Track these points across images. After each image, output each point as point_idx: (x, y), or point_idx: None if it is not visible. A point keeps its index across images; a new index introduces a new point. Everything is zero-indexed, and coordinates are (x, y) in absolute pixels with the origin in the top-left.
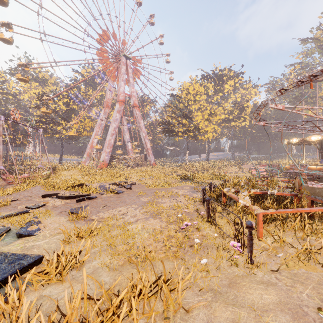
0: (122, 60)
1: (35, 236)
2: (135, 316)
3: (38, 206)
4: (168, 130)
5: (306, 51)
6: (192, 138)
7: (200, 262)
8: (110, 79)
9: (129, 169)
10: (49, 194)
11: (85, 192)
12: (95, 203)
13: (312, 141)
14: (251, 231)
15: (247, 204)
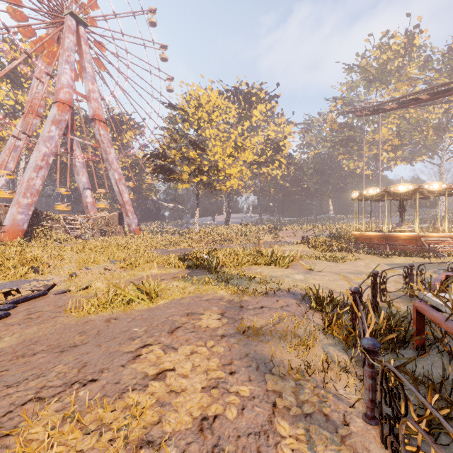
0: (67, 22)
1: None
2: None
3: None
4: (162, 168)
5: (351, 82)
6: (205, 187)
7: None
8: (41, 59)
9: (80, 242)
10: None
11: None
12: None
13: (398, 192)
14: None
15: None
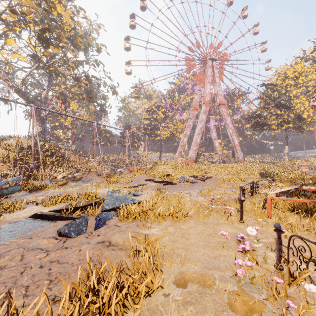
0: (208, 63)
1: (140, 196)
2: (161, 211)
3: (143, 184)
4: (257, 124)
5: None
6: (295, 130)
7: (209, 216)
8: (198, 84)
9: (214, 166)
10: (149, 179)
11: (170, 180)
12: (174, 187)
13: None
14: (241, 202)
15: (268, 192)
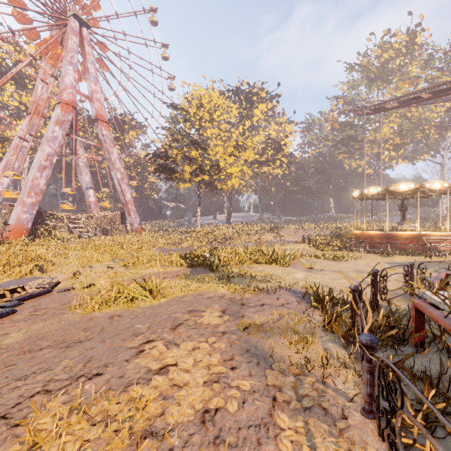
0: (70, 23)
1: None
2: None
3: None
4: (164, 167)
5: (352, 81)
6: (206, 186)
7: None
8: (45, 60)
9: (83, 241)
10: None
11: None
12: None
13: (400, 191)
14: None
15: None
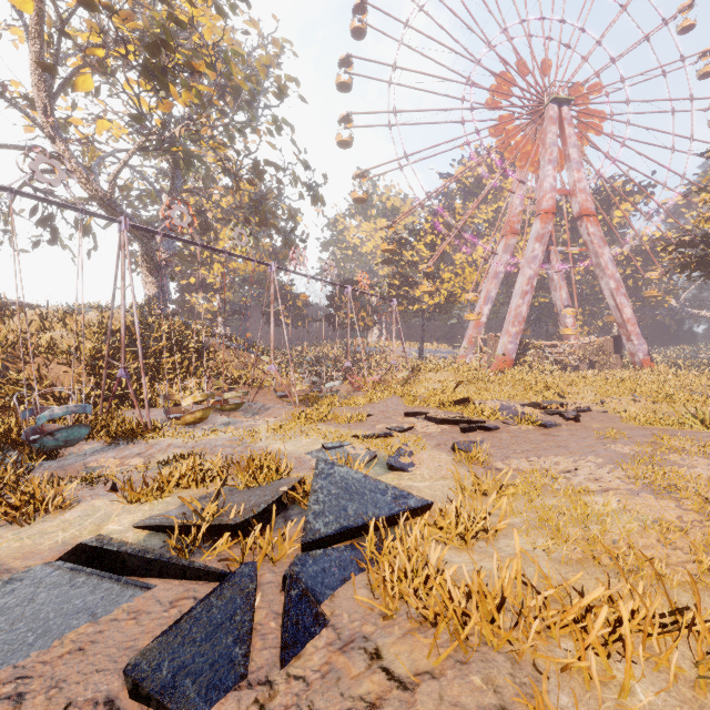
0: (548, 113)
1: (409, 473)
2: (627, 634)
3: (402, 428)
4: (700, 261)
5: None
6: None
7: None
8: (519, 170)
9: (567, 375)
10: (414, 412)
11: (472, 416)
12: (497, 439)
13: None
14: None
15: None
